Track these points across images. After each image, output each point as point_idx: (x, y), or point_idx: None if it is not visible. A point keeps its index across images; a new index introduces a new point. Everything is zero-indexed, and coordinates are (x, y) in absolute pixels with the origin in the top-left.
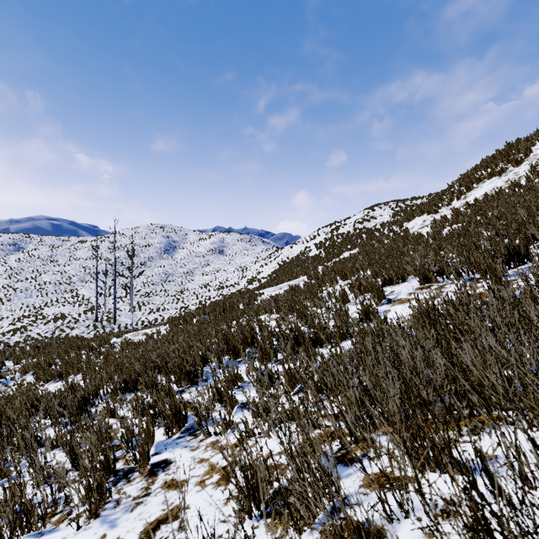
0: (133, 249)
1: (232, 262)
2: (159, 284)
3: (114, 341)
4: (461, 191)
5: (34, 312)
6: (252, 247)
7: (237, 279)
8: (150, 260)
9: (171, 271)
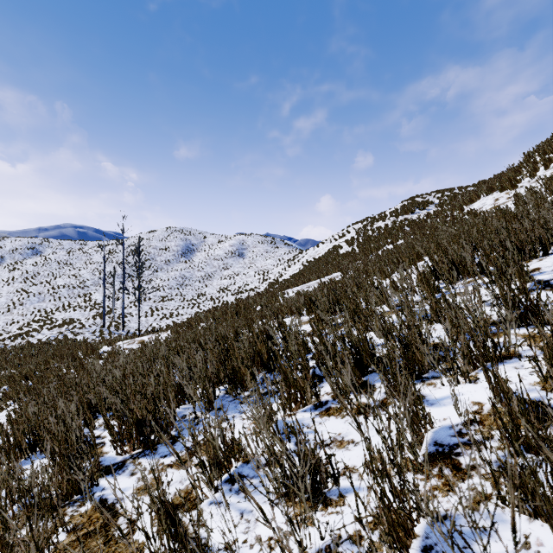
0: (139, 246)
1: (252, 265)
2: (175, 288)
3: (102, 350)
4: (549, 158)
5: (44, 316)
6: (274, 249)
7: (258, 282)
8: (167, 264)
9: (188, 275)
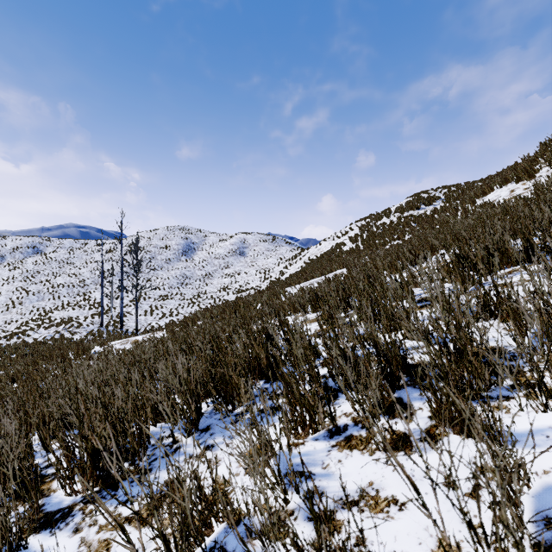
0: (137, 242)
1: (253, 264)
2: (175, 287)
3: (94, 350)
4: None
5: (43, 315)
6: (275, 248)
7: (259, 281)
8: (167, 262)
9: (188, 274)
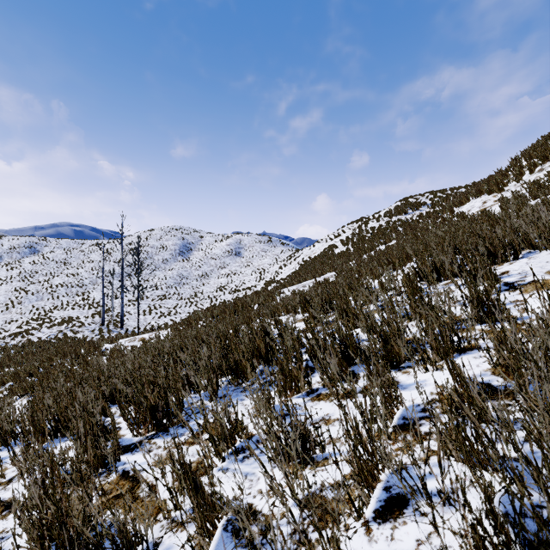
0: (138, 245)
1: (249, 264)
2: (173, 287)
3: (105, 347)
4: (534, 162)
5: (43, 315)
6: (270, 248)
7: (255, 281)
8: (164, 263)
9: (185, 274)
